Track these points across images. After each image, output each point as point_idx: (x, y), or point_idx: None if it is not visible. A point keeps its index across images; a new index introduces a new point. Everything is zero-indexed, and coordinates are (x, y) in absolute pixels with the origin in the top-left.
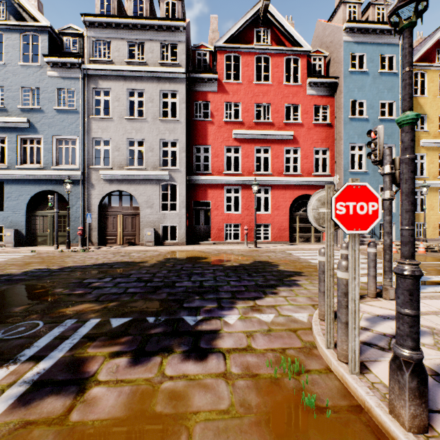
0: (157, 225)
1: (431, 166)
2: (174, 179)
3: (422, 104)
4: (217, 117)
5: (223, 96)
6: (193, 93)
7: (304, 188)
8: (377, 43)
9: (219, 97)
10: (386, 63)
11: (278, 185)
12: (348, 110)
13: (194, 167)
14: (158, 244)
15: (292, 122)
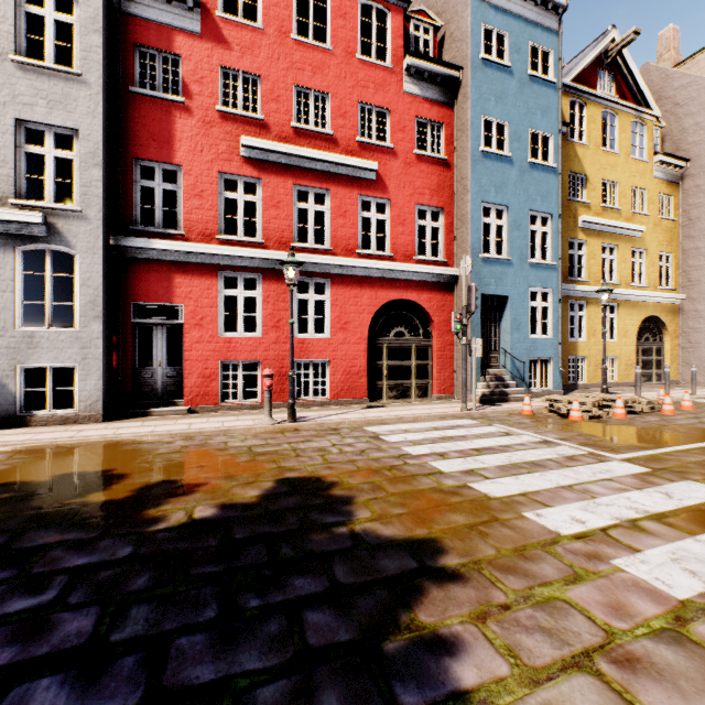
0: (6, 367)
1: (592, 263)
2: (67, 237)
3: (581, 157)
4: (201, 99)
5: (215, 50)
6: (132, 21)
7: (398, 286)
8: (526, 20)
9: (206, 51)
10: (539, 61)
11: (346, 277)
12: (479, 135)
13: (135, 215)
14: (8, 423)
15: (375, 142)
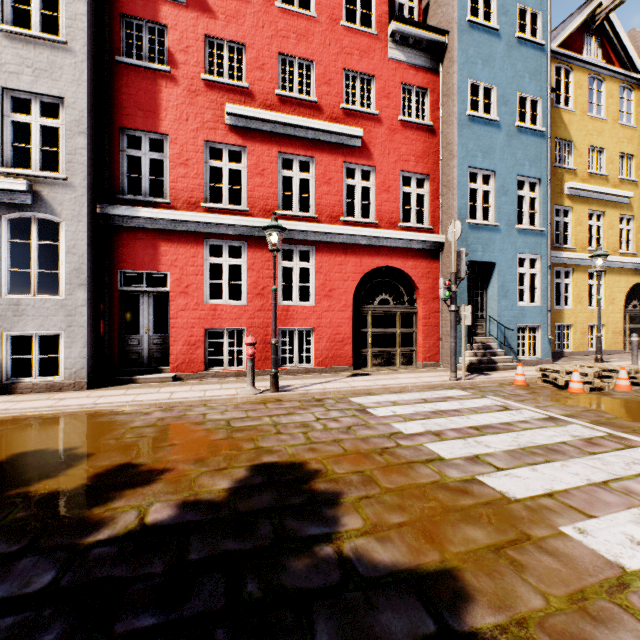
0: None
1: (579, 230)
2: (52, 205)
3: (567, 123)
4: (186, 68)
5: (200, 19)
6: None
7: (382, 254)
8: None
9: (191, 20)
10: (527, 24)
11: (331, 245)
12: (466, 99)
13: (122, 184)
14: None
15: (359, 109)
